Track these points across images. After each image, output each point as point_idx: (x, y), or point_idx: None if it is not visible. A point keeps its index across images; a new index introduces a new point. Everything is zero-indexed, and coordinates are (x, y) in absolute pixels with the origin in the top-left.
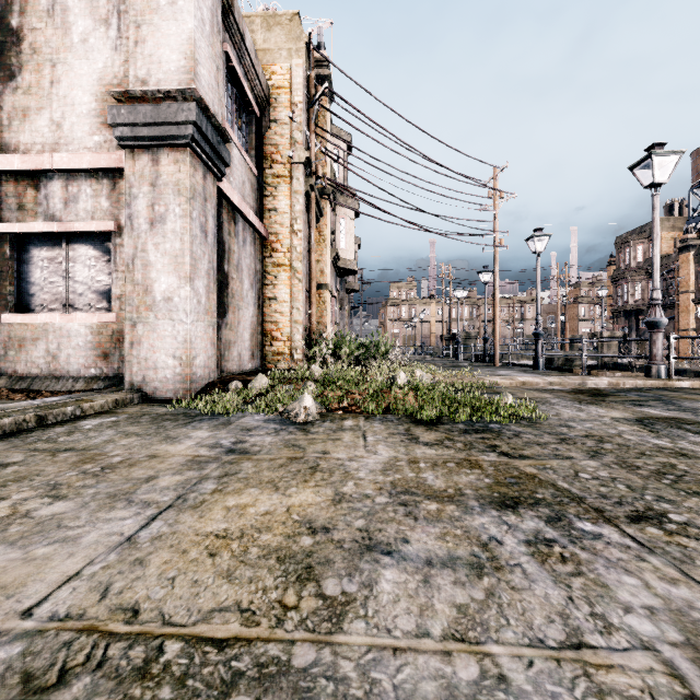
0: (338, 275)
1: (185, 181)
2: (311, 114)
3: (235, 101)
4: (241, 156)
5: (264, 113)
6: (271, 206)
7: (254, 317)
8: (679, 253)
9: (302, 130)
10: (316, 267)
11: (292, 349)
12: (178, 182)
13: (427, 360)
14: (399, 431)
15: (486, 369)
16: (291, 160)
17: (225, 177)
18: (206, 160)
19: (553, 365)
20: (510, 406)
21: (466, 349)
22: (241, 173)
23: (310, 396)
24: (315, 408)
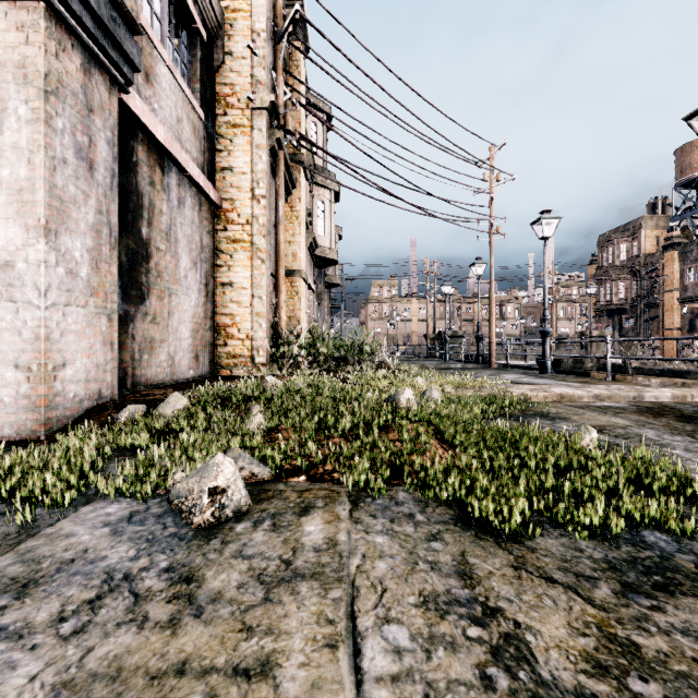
0: (316, 265)
1: (36, 59)
2: (278, 51)
3: (170, 10)
4: (174, 82)
5: (215, 41)
6: (225, 163)
7: (199, 307)
8: (664, 251)
9: (266, 67)
10: (287, 249)
11: (253, 350)
12: (24, 61)
13: (412, 360)
14: (448, 583)
15: (485, 372)
16: (251, 104)
17: (143, 99)
18: (87, 40)
19: (563, 368)
20: (631, 464)
21: (453, 348)
22: (174, 104)
23: (228, 460)
24: (241, 486)
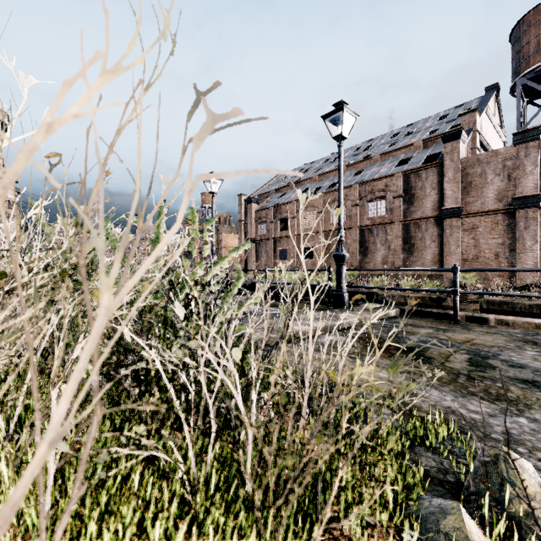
0: None
1: None
2: None
3: None
4: None
5: None
6: None
7: None
8: None
9: None
10: None
11: None
12: None
13: None
14: None
15: None
16: None
17: None
18: None
19: None
20: None
21: None
22: None
23: None
24: None
